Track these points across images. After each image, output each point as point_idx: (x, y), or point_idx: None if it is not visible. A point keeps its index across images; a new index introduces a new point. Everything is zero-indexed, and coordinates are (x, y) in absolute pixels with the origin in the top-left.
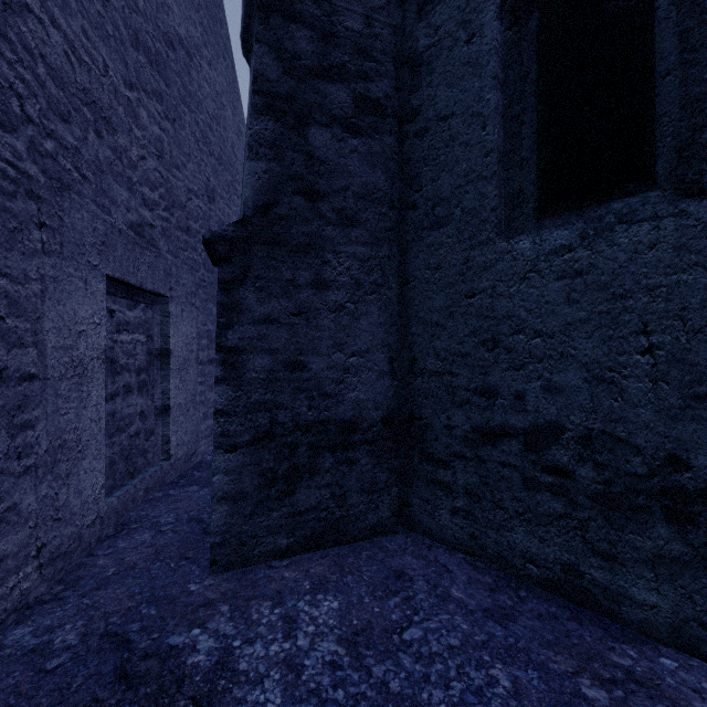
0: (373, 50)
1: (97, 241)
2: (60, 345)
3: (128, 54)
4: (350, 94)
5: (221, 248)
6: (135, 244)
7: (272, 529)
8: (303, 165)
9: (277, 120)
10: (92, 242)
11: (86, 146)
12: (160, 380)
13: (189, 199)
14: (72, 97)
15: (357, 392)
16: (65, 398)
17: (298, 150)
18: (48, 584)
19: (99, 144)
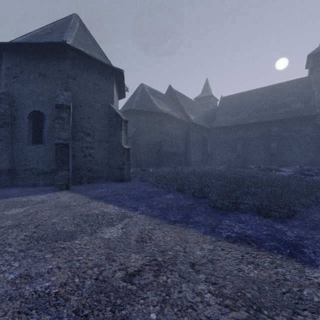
0: (6, 115)
1: None
2: None
3: None
4: (1, 122)
5: None
6: None
7: None
8: None
9: None
10: None
11: None
12: None
13: None
14: None
15: (3, 165)
16: None
17: None
18: None
19: None
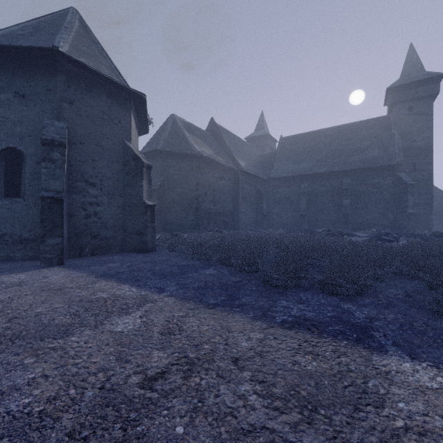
0: None
1: None
2: None
3: None
4: None
5: None
6: None
7: None
8: None
9: None
10: None
11: None
12: None
13: None
14: None
15: None
16: None
17: None
18: None
19: None
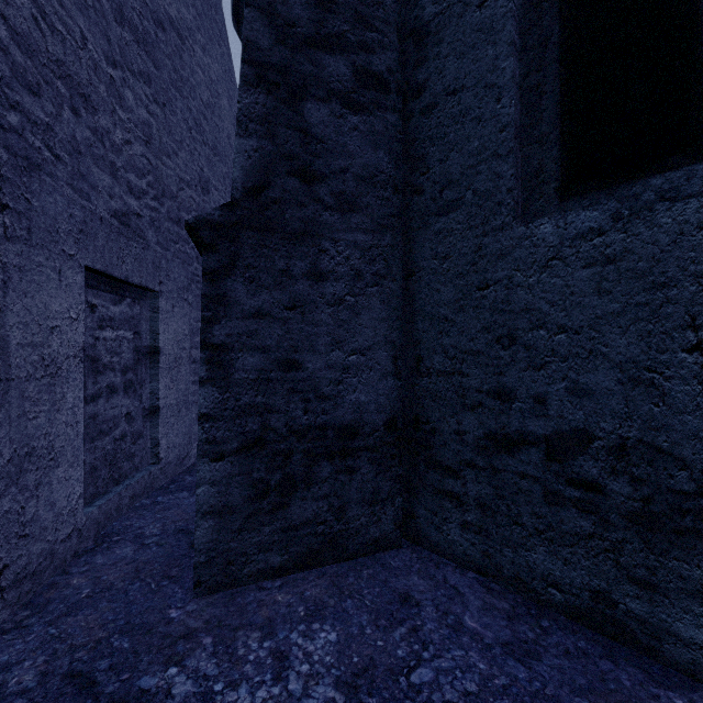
0: (375, 19)
1: (74, 228)
2: (27, 342)
3: (111, 29)
4: (350, 66)
5: (206, 233)
6: (119, 234)
7: (263, 546)
8: (298, 143)
9: (269, 93)
10: (67, 229)
11: (60, 123)
12: (149, 379)
13: (181, 189)
14: (42, 68)
15: (357, 394)
16: (34, 400)
17: (293, 127)
18: (11, 610)
19: (77, 122)
